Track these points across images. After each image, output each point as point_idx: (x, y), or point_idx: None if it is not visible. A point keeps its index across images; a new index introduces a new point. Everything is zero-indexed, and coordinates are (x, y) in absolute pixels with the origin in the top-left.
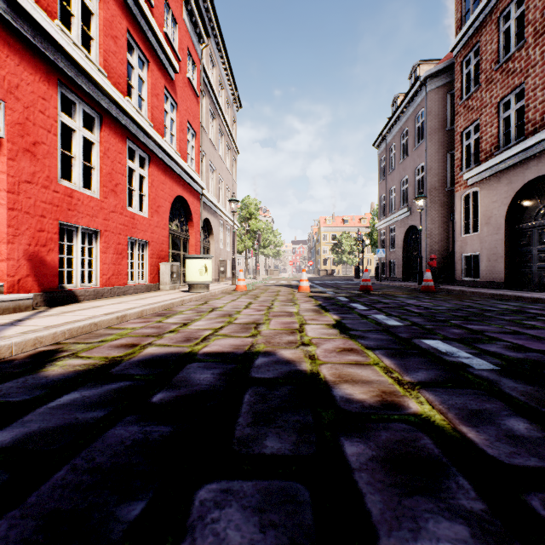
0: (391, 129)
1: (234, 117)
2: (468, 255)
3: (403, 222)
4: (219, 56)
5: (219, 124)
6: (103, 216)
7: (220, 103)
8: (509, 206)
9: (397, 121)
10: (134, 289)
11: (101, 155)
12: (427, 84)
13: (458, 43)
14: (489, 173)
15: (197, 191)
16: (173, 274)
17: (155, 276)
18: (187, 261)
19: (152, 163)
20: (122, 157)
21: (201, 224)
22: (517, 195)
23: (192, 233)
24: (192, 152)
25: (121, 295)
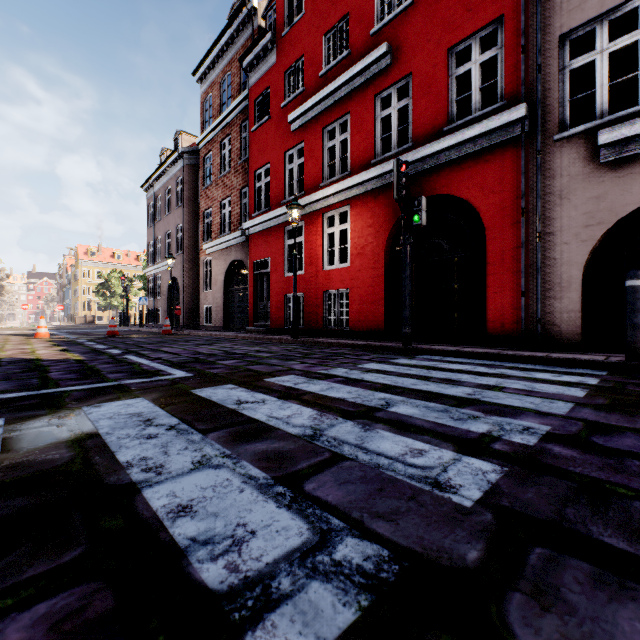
0: (158, 179)
1: None
2: (211, 307)
3: (168, 273)
4: None
5: None
6: None
7: None
8: (226, 275)
9: (163, 175)
10: None
11: None
12: (185, 158)
13: (202, 142)
14: (216, 249)
15: None
16: None
17: None
18: None
19: None
20: None
21: None
22: (229, 268)
23: None
24: None
25: None
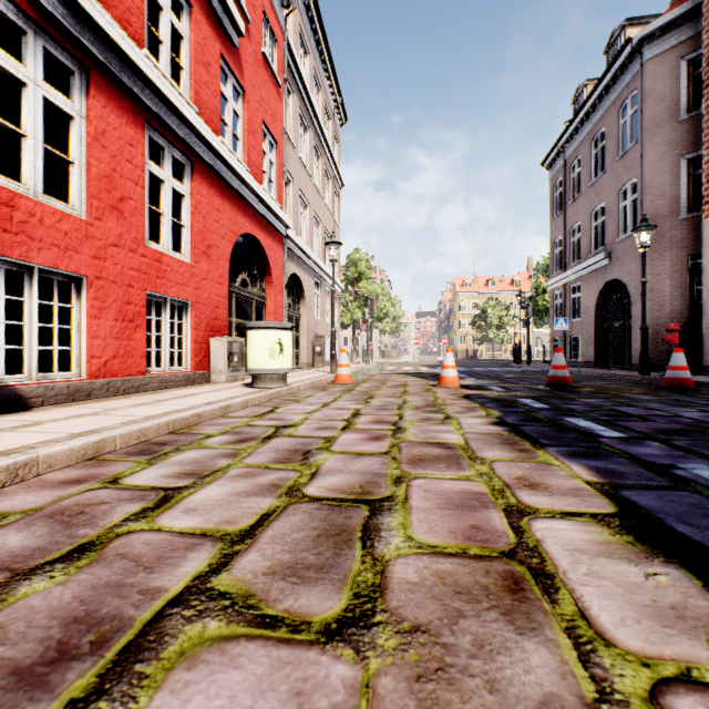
0: (573, 135)
1: (337, 133)
2: None
3: (595, 276)
4: (314, 41)
5: (314, 140)
6: (92, 251)
7: (316, 107)
8: None
9: (584, 121)
10: (159, 382)
11: (88, 141)
12: (644, 50)
13: None
14: None
15: (277, 230)
16: (232, 356)
17: (203, 359)
18: (249, 334)
19: (196, 173)
20: (134, 153)
21: (284, 281)
22: None
23: (271, 294)
24: (270, 171)
25: (132, 393)
